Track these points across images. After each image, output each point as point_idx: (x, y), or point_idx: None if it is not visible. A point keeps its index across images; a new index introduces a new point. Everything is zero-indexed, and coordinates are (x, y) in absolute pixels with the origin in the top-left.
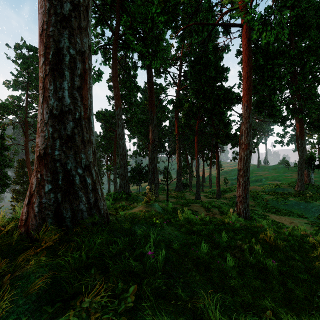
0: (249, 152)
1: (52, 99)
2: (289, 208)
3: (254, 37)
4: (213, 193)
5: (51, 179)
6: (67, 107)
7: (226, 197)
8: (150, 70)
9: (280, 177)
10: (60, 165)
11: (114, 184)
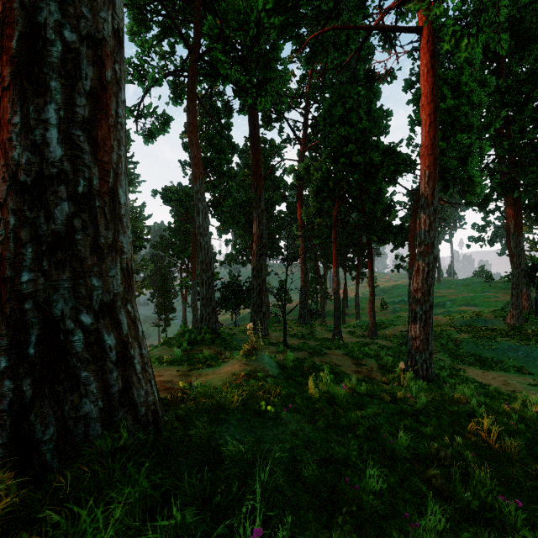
0: (433, 259)
1: (16, 146)
2: (498, 355)
3: (445, 49)
4: (362, 328)
5: (9, 343)
6: (56, 167)
7: (386, 335)
8: (255, 114)
9: (477, 299)
10: (35, 307)
11: (193, 311)
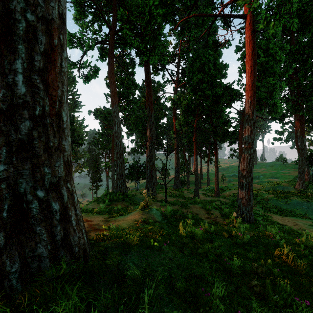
0: (253, 151)
1: None
2: (290, 207)
3: (260, 27)
4: (211, 191)
5: None
6: (21, 99)
7: (225, 196)
8: (148, 66)
9: (278, 174)
10: (7, 187)
11: (112, 181)
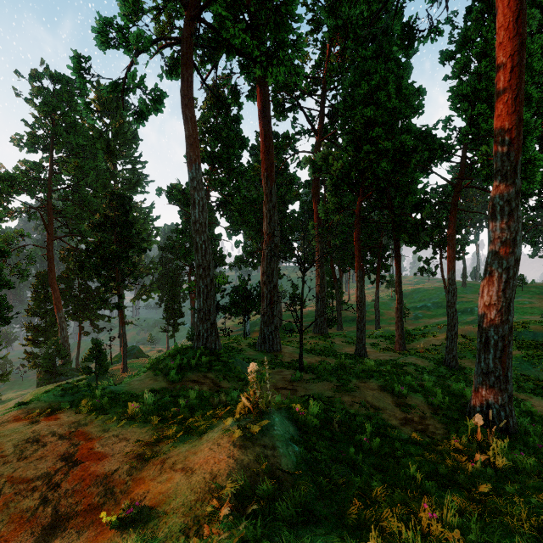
0: (515, 262)
1: None
2: None
3: None
4: (387, 339)
5: None
6: None
7: (417, 350)
8: (265, 92)
9: None
10: None
11: None
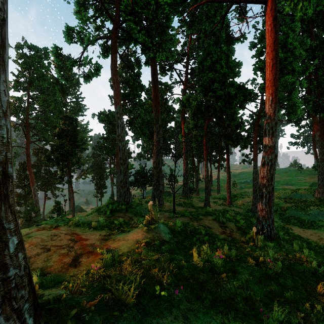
0: (275, 157)
1: None
2: (311, 218)
3: (286, 10)
4: (222, 199)
5: None
6: None
7: (238, 204)
8: (155, 64)
9: (293, 180)
10: None
11: (117, 188)
